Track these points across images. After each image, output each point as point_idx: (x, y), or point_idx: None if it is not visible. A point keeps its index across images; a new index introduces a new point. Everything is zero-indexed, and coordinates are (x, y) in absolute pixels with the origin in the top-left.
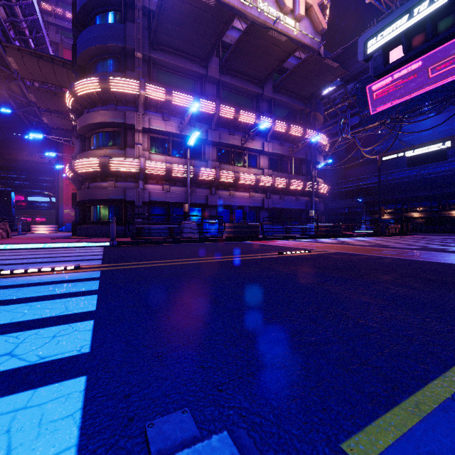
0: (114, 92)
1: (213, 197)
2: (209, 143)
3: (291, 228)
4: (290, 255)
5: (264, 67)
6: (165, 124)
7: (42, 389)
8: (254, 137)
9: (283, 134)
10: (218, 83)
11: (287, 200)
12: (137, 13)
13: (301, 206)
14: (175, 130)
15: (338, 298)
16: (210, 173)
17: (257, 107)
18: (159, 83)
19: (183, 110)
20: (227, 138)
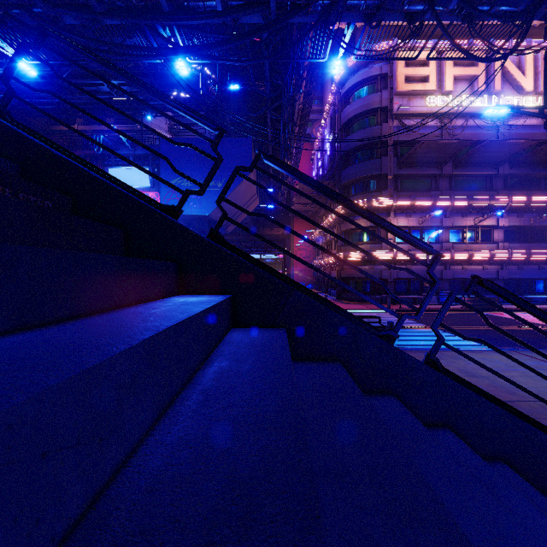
0: (375, 207)
1: (447, 272)
2: (442, 228)
3: (531, 299)
4: (526, 329)
5: (499, 156)
6: (407, 220)
7: (482, 346)
8: (488, 215)
9: (521, 207)
10: (451, 176)
11: (527, 269)
12: (389, 148)
13: (545, 275)
14: (415, 223)
15: (542, 345)
16: (446, 254)
17: (491, 186)
18: (401, 189)
19: (422, 207)
20: (460, 221)
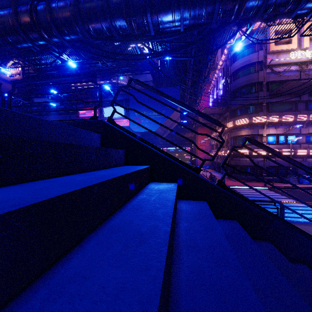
0: (254, 122)
1: (304, 163)
2: (300, 134)
3: None
4: None
5: None
6: (276, 130)
7: None
8: None
9: None
10: (306, 101)
11: None
12: (263, 86)
13: None
14: (281, 132)
15: None
16: (303, 151)
17: None
18: (271, 111)
19: (286, 122)
20: None
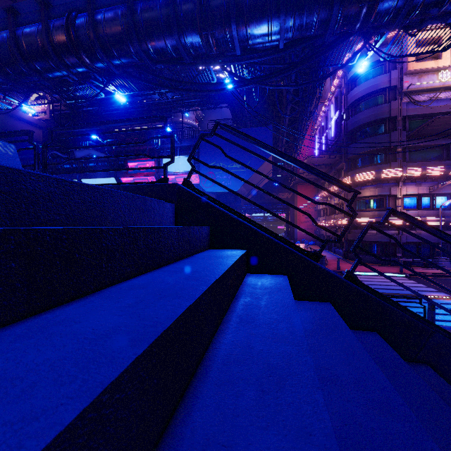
0: (383, 177)
1: None
2: None
3: None
4: None
5: None
6: (417, 189)
7: None
8: None
9: None
10: None
11: None
12: (398, 123)
13: None
14: (425, 191)
15: None
16: None
17: None
18: (410, 160)
19: (433, 176)
20: None
